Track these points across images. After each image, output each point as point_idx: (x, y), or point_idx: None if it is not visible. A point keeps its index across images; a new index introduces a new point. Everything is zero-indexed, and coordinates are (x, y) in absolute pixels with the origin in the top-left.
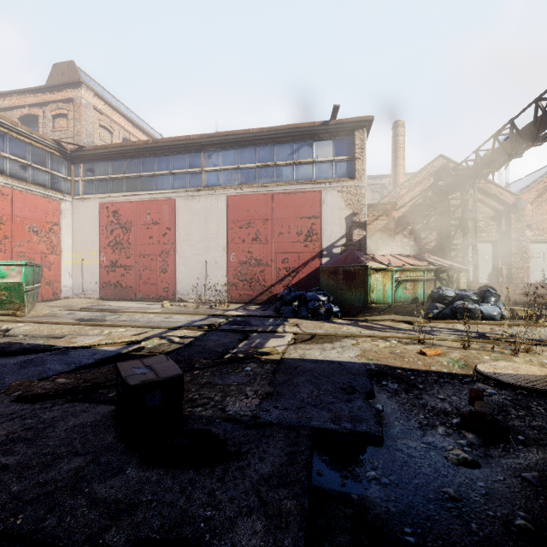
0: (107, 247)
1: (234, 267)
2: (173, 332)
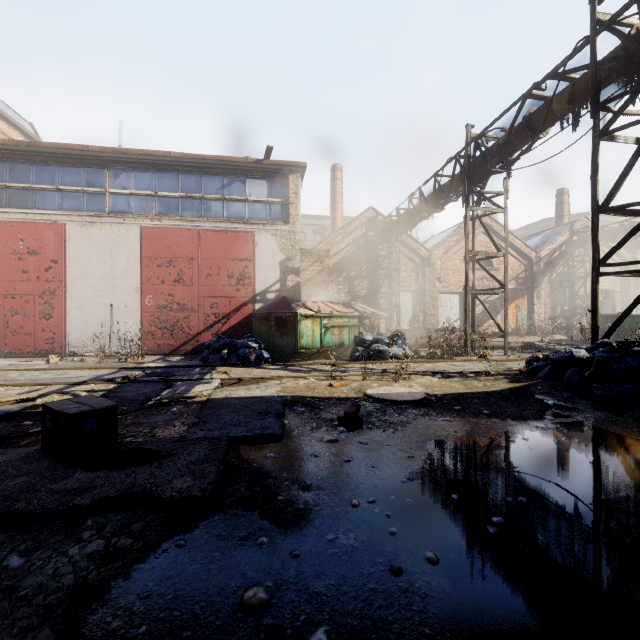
0: None
1: (151, 312)
2: (77, 387)
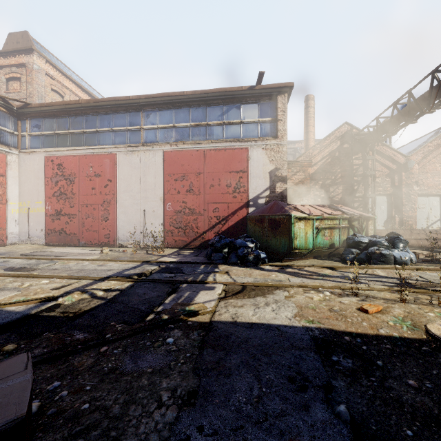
0: (52, 197)
1: (170, 215)
2: (98, 284)
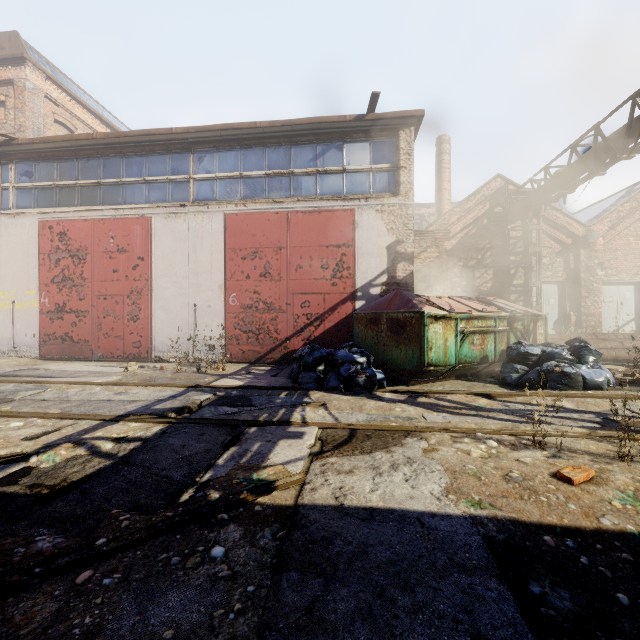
0: (50, 284)
1: (235, 312)
2: (107, 429)
